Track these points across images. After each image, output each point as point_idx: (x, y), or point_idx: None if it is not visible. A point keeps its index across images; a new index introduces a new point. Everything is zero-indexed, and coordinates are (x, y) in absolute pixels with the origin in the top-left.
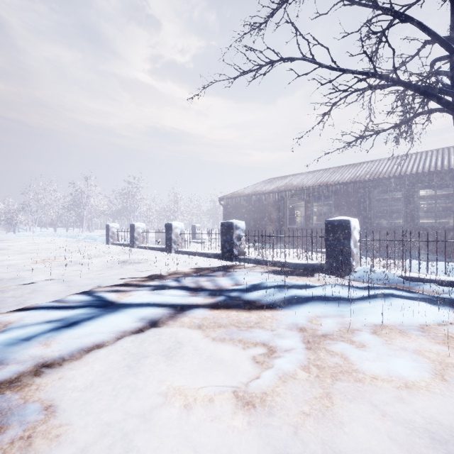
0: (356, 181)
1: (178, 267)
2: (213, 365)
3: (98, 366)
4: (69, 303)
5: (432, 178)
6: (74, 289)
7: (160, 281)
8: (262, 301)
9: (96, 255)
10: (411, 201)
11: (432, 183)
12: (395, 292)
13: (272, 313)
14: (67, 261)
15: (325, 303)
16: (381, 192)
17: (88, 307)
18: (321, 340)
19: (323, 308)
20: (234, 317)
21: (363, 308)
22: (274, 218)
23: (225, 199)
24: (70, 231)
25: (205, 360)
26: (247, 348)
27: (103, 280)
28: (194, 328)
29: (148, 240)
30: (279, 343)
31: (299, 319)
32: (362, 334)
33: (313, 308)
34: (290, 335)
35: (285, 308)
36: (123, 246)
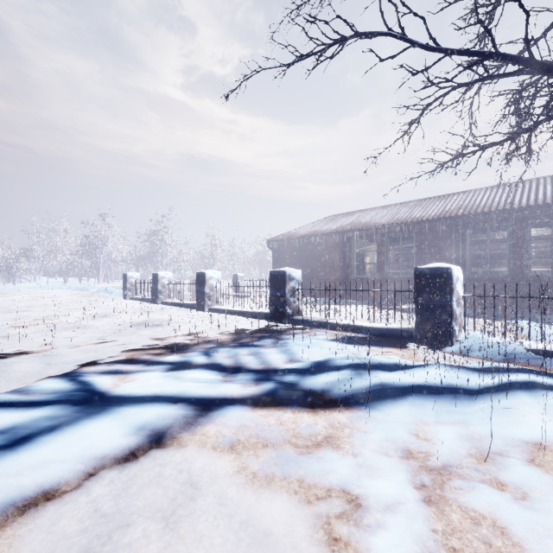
0: (445, 218)
1: (211, 333)
2: (253, 541)
3: (32, 548)
4: (35, 395)
5: (548, 212)
6: (56, 369)
7: (182, 355)
8: (332, 393)
9: (107, 314)
10: (520, 243)
11: (548, 219)
12: (537, 379)
13: (350, 417)
14: (64, 323)
15: (435, 401)
16: (478, 232)
17: (59, 405)
18: (445, 480)
19: (430, 408)
20: (289, 424)
21: (497, 409)
22: (338, 265)
23: (275, 242)
24: (84, 282)
25: (237, 526)
26: (314, 500)
27: (103, 353)
28: (223, 448)
29: (177, 293)
30: (371, 490)
31: (395, 431)
32: (512, 466)
33: (416, 409)
34: (388, 467)
35: (369, 406)
36: (144, 301)
